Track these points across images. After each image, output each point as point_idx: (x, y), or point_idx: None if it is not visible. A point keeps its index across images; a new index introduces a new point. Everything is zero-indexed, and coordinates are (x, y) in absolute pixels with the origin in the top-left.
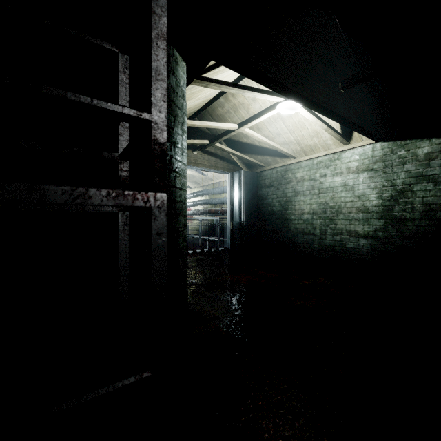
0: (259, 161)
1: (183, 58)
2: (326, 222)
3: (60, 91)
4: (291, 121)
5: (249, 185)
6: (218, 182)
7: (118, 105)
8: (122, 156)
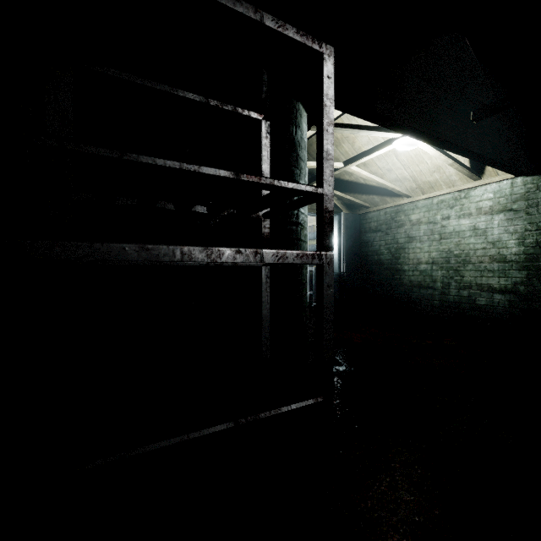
0: (363, 201)
1: (305, 109)
2: (449, 273)
3: (271, 180)
4: (406, 155)
5: (351, 229)
6: (310, 226)
7: (303, 184)
8: (269, 215)
